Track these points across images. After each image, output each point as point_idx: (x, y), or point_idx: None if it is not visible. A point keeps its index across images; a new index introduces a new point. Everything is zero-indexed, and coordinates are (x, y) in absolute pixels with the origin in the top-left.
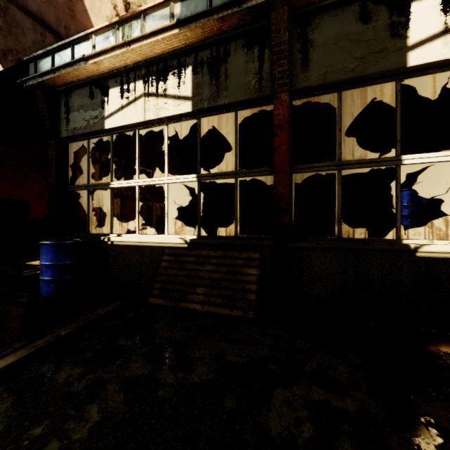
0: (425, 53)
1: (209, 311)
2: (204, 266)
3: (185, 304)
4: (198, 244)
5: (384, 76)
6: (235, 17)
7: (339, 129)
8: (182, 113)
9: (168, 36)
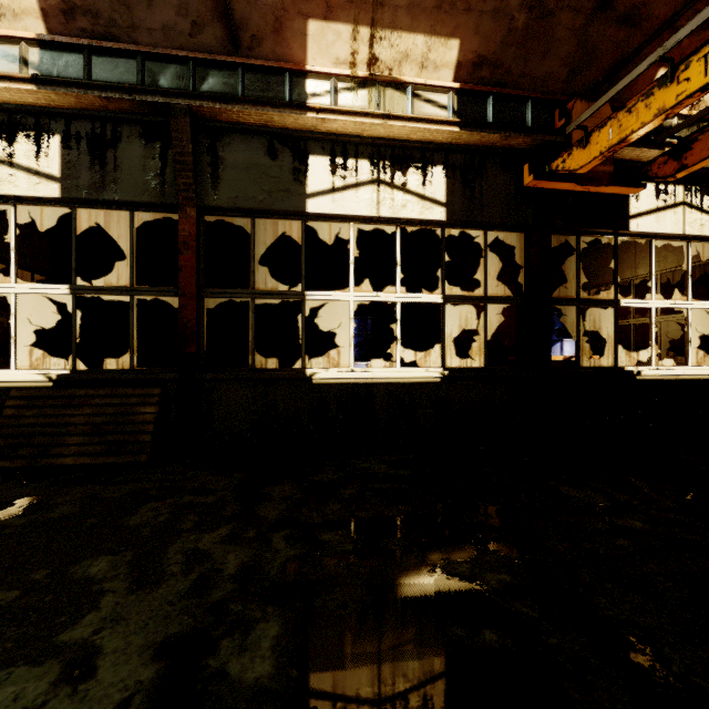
0: (319, 204)
1: (85, 463)
2: (80, 409)
3: (47, 461)
4: (72, 381)
5: (291, 214)
6: (126, 103)
7: (253, 256)
8: (44, 197)
9: (17, 89)
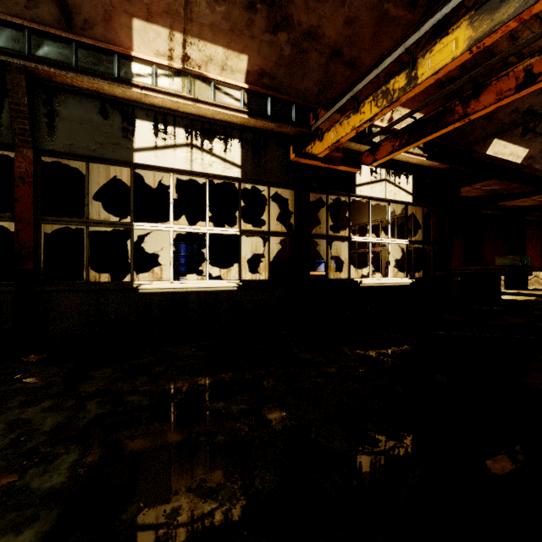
0: (144, 157)
1: None
2: None
3: None
4: None
5: (121, 162)
6: None
7: (88, 193)
8: None
9: None
